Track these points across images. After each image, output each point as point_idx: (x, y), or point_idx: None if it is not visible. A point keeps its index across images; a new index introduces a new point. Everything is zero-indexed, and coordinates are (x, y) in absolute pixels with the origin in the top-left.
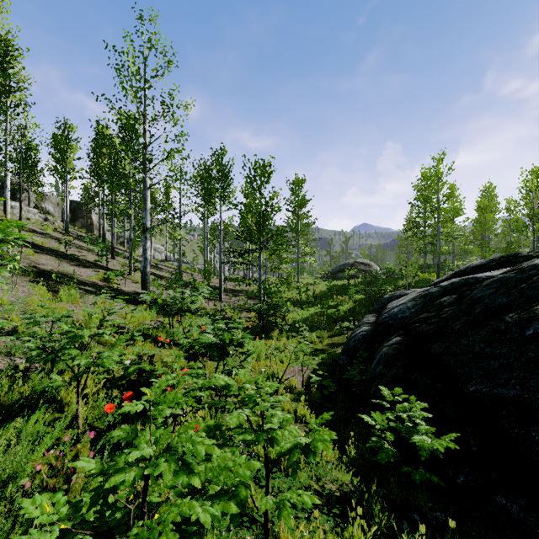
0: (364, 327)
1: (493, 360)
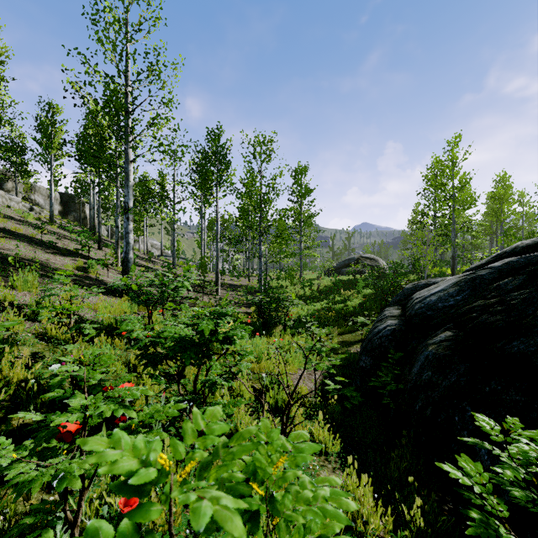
0: (389, 320)
1: None
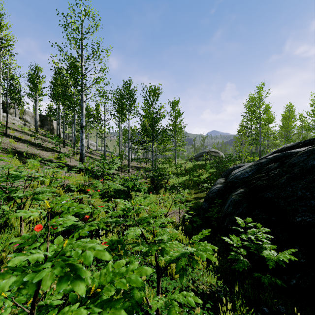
0: (218, 185)
1: (312, 199)
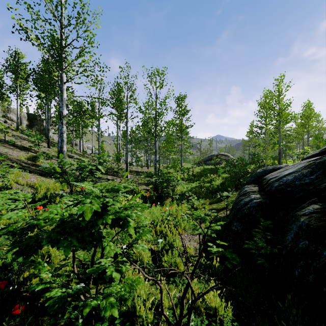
0: (252, 195)
1: None
